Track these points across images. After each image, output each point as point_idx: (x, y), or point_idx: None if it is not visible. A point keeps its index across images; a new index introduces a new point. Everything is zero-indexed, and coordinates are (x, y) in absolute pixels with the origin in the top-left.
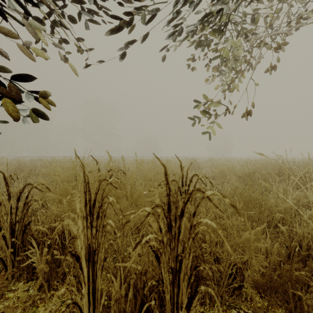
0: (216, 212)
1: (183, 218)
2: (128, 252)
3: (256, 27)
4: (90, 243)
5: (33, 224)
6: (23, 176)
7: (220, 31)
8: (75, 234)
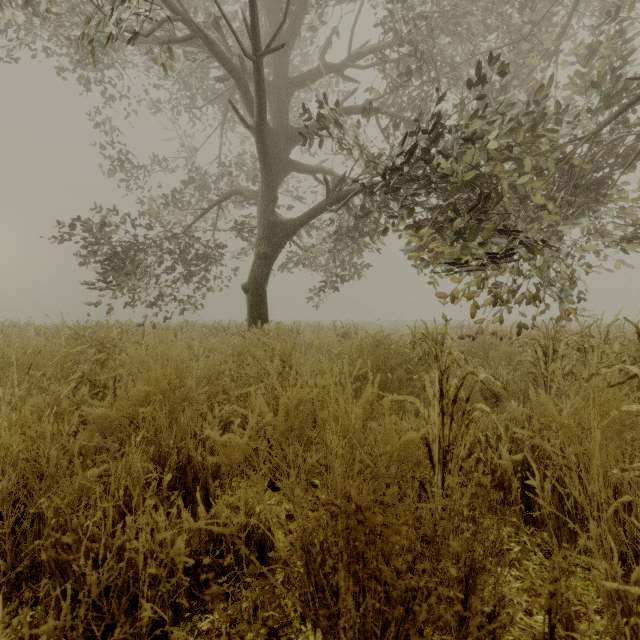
0: None
1: None
2: None
3: None
4: None
5: None
6: None
7: None
8: None
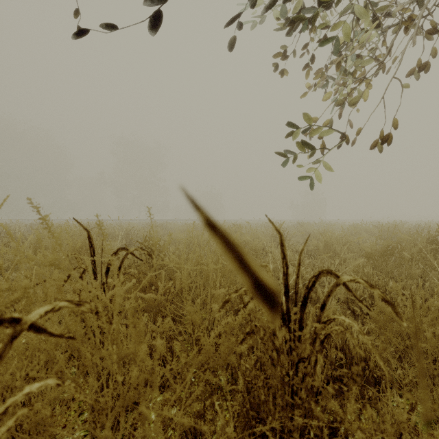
0: None
1: None
2: None
3: None
4: None
5: None
6: None
7: None
8: None
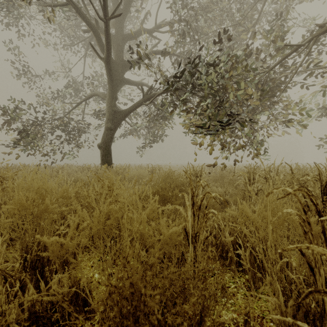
0: None
1: None
2: None
3: None
4: None
5: None
6: None
7: None
8: None
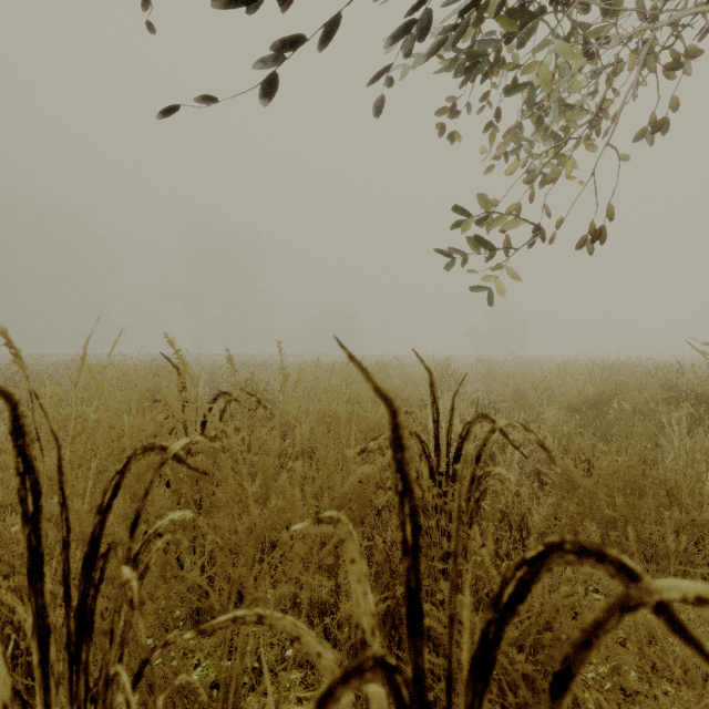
0: (585, 573)
1: (459, 598)
2: None
3: (621, 9)
4: None
5: None
6: None
7: (526, 14)
8: None
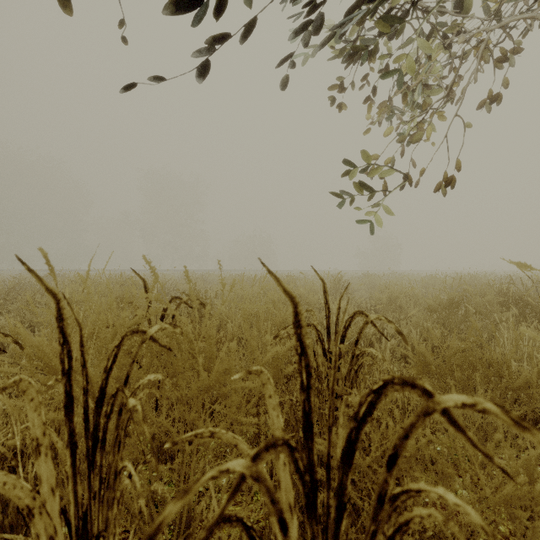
0: None
1: None
2: (199, 511)
3: (466, 16)
4: (86, 513)
5: (1, 417)
6: (17, 308)
7: (396, 21)
8: (20, 507)
